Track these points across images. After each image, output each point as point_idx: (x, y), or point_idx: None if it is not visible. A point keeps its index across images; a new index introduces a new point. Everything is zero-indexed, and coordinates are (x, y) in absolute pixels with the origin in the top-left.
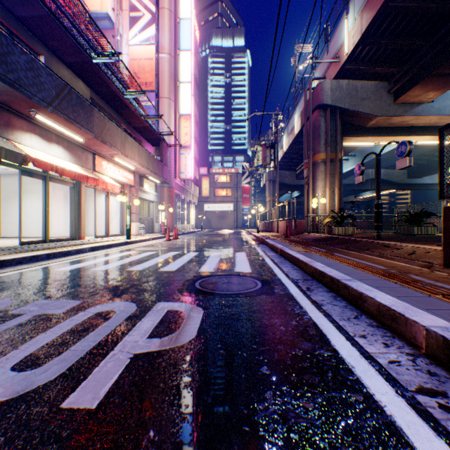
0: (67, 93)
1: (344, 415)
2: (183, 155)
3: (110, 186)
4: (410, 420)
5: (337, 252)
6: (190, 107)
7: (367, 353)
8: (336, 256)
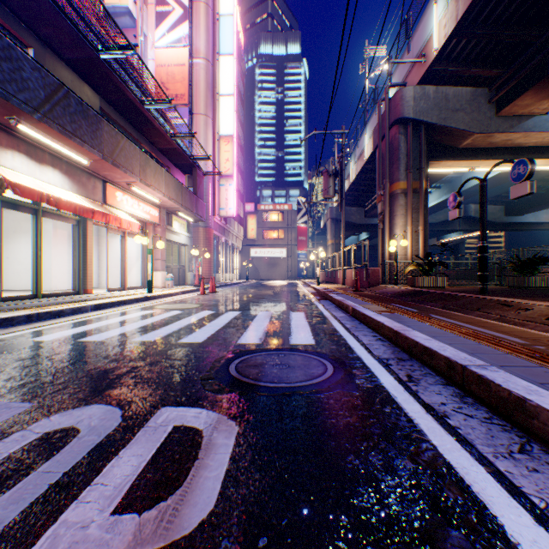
0: (62, 96)
1: None
2: (224, 186)
3: (126, 224)
4: None
5: (433, 312)
6: (232, 127)
7: None
8: (437, 319)
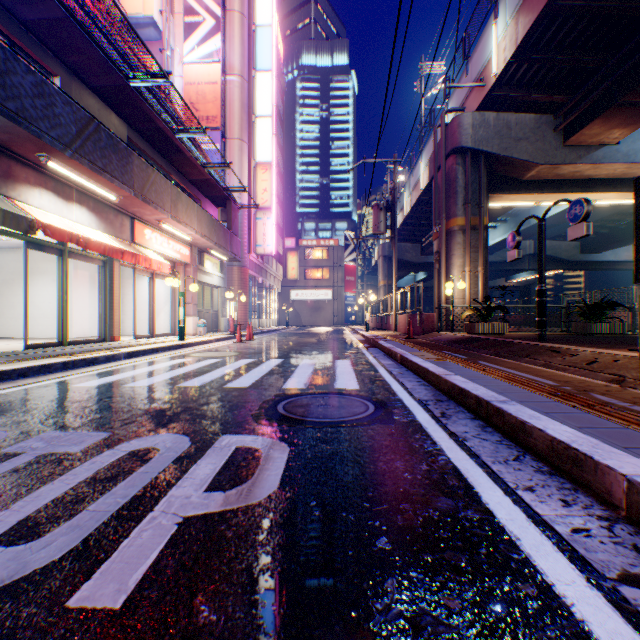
0: (93, 130)
1: (510, 620)
2: (261, 220)
3: (156, 265)
4: (614, 629)
5: (482, 359)
6: (270, 152)
7: (538, 516)
8: (482, 365)
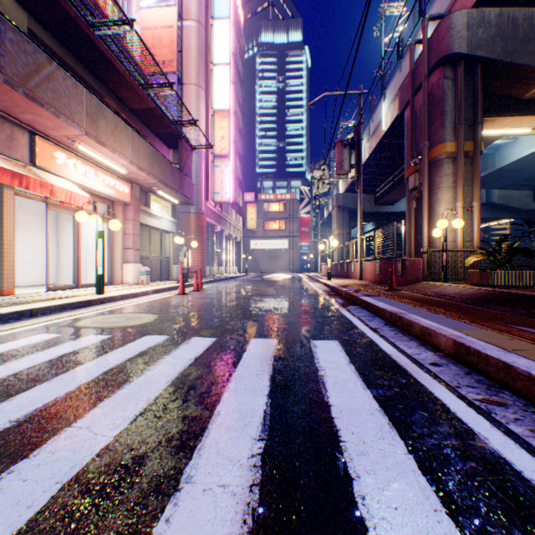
0: None
1: None
2: (219, 167)
3: (63, 194)
4: None
5: None
6: (228, 100)
7: None
8: None
